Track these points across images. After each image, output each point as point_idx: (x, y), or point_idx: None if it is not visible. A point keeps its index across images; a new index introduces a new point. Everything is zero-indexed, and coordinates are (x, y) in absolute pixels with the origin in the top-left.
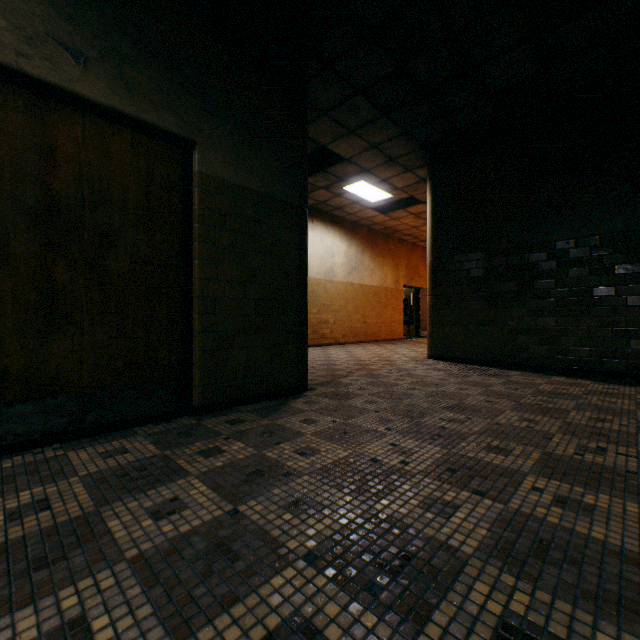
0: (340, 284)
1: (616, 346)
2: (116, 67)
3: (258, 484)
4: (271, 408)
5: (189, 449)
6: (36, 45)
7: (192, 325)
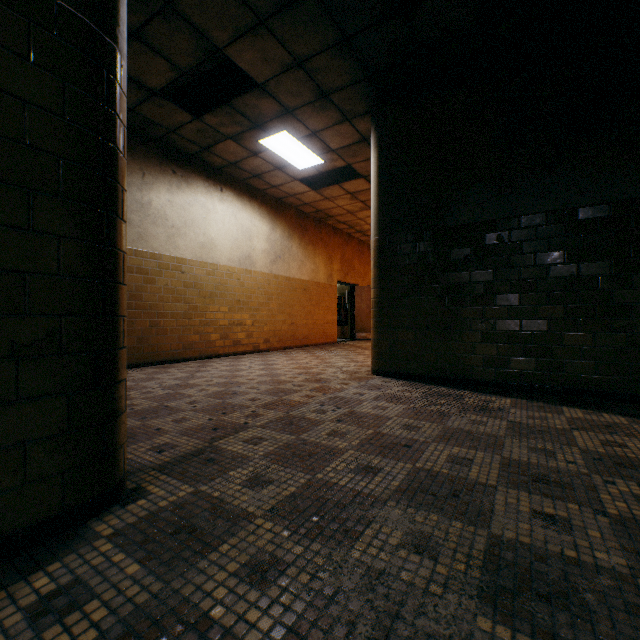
0: (261, 275)
1: (633, 359)
2: None
3: None
4: None
5: None
6: None
7: None
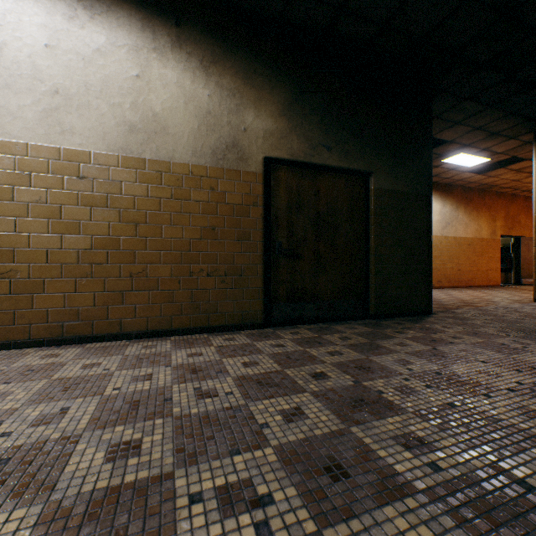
0: (434, 238)
1: None
2: (340, 147)
3: (437, 344)
4: (414, 320)
5: (386, 330)
6: (315, 150)
7: (369, 271)
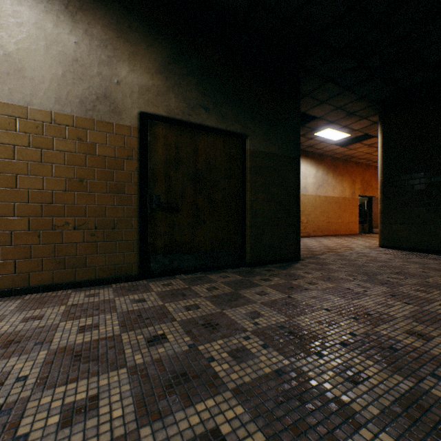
0: (310, 196)
1: None
2: (218, 109)
3: (294, 291)
4: (284, 266)
5: (255, 278)
6: (194, 110)
7: (245, 223)
